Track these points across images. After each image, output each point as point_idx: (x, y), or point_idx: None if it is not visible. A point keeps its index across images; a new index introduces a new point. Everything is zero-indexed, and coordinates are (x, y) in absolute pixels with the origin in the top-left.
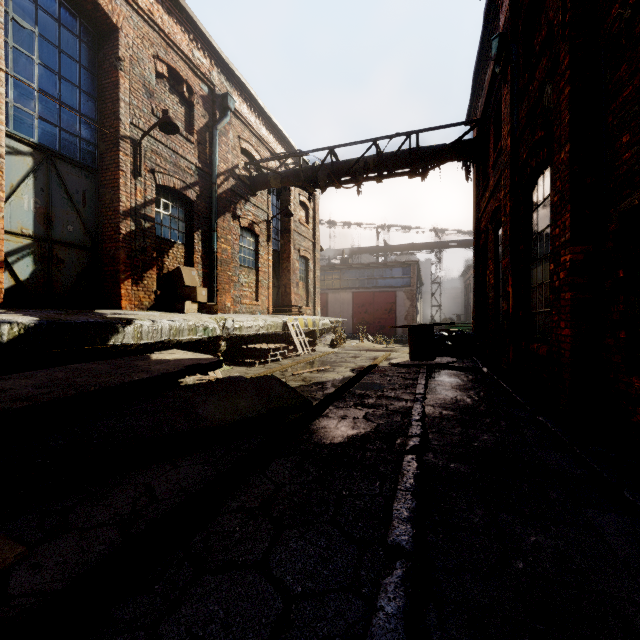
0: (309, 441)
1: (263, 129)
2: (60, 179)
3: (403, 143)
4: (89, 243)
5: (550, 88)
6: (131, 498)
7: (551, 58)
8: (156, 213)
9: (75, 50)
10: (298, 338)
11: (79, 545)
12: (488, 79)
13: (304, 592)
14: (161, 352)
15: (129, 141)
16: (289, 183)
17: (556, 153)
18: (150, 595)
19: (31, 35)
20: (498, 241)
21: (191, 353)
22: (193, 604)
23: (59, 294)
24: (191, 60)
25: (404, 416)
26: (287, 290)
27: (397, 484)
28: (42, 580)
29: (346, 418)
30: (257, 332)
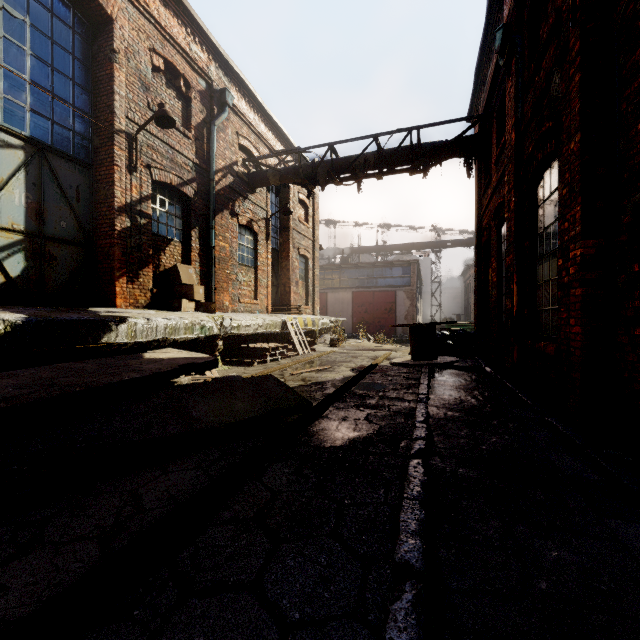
0: (308, 444)
1: (262, 126)
2: (53, 174)
3: (404, 139)
4: (83, 240)
5: (558, 77)
6: (115, 508)
7: (559, 46)
8: (152, 209)
9: (68, 41)
10: (297, 337)
11: (53, 562)
12: (491, 73)
13: (302, 619)
14: (155, 351)
15: (124, 135)
16: (288, 180)
17: (565, 144)
18: (128, 623)
19: (22, 25)
20: (501, 238)
21: (186, 352)
22: (176, 635)
23: (52, 292)
24: (188, 54)
25: (407, 417)
26: (286, 289)
27: (403, 492)
28: (7, 605)
29: (347, 419)
30: (255, 331)
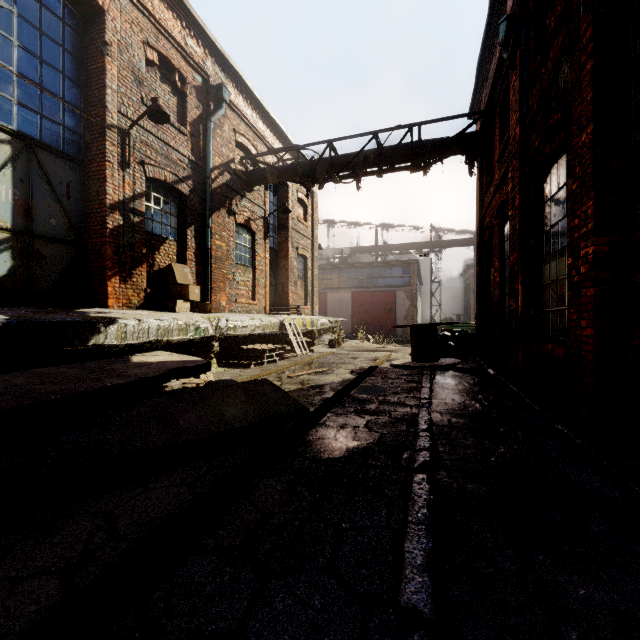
0: (304, 455)
1: (260, 123)
2: (42, 169)
3: (404, 136)
4: (74, 238)
5: (567, 67)
6: (85, 533)
7: (569, 33)
8: (146, 207)
9: (58, 33)
10: (296, 338)
11: (5, 605)
12: (493, 68)
13: None
14: (144, 354)
15: (116, 130)
16: (286, 178)
17: (575, 136)
18: None
19: (9, 15)
20: (504, 237)
21: (177, 355)
22: None
23: (40, 292)
24: (184, 48)
25: (410, 425)
26: (285, 289)
27: (407, 514)
28: None
29: (346, 427)
30: (253, 332)
